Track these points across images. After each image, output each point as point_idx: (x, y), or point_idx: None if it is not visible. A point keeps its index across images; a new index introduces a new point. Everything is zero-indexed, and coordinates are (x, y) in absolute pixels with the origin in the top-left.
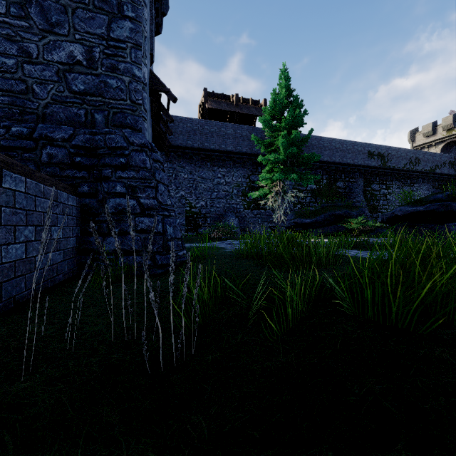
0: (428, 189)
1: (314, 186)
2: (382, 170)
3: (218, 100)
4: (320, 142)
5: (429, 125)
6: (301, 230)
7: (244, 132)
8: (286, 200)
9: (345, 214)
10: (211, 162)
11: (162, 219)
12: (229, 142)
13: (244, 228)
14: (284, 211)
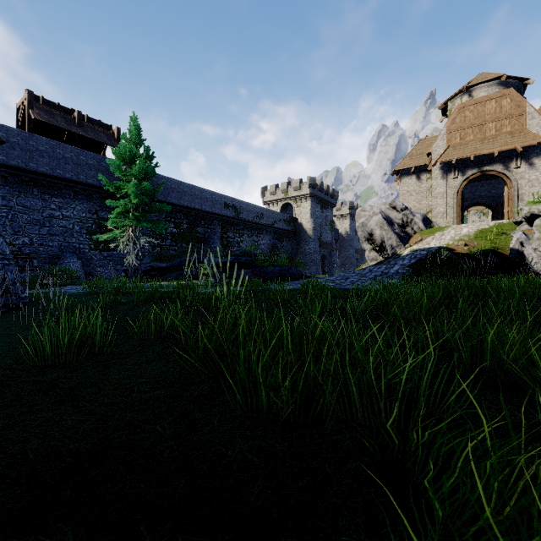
0: (270, 240)
1: (175, 229)
2: (236, 221)
3: (51, 110)
4: (181, 186)
5: (274, 186)
6: (158, 274)
7: (90, 160)
8: (138, 245)
9: (199, 259)
10: (41, 188)
11: (3, 267)
12: (69, 168)
13: (91, 272)
14: (142, 254)
